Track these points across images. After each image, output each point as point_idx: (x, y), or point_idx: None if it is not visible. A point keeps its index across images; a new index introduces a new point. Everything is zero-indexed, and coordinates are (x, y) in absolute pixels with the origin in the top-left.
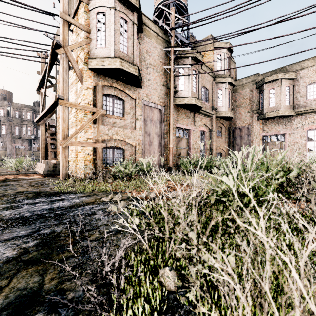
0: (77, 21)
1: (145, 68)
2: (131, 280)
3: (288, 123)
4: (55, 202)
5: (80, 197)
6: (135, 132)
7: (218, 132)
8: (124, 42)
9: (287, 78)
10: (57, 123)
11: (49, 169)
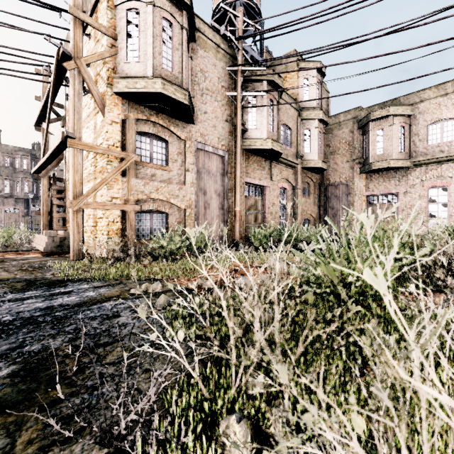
0: (96, 21)
1: (199, 95)
2: (169, 445)
3: (402, 178)
4: (57, 296)
5: (97, 288)
6: (184, 189)
7: (305, 190)
8: (167, 55)
9: (401, 114)
10: (67, 175)
11: (53, 243)
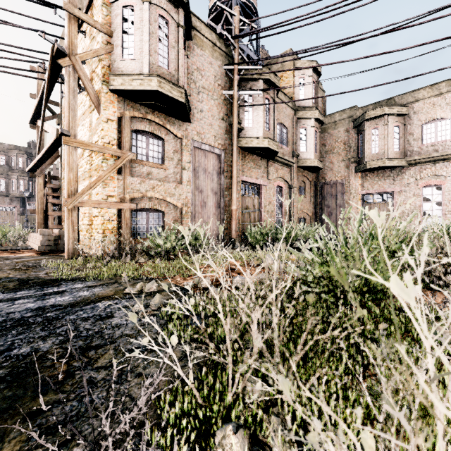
0: (91, 18)
1: (196, 93)
2: None
3: (397, 177)
4: (49, 296)
5: (91, 288)
6: (180, 187)
7: (301, 189)
8: (163, 53)
9: (395, 114)
10: (62, 173)
11: (48, 242)
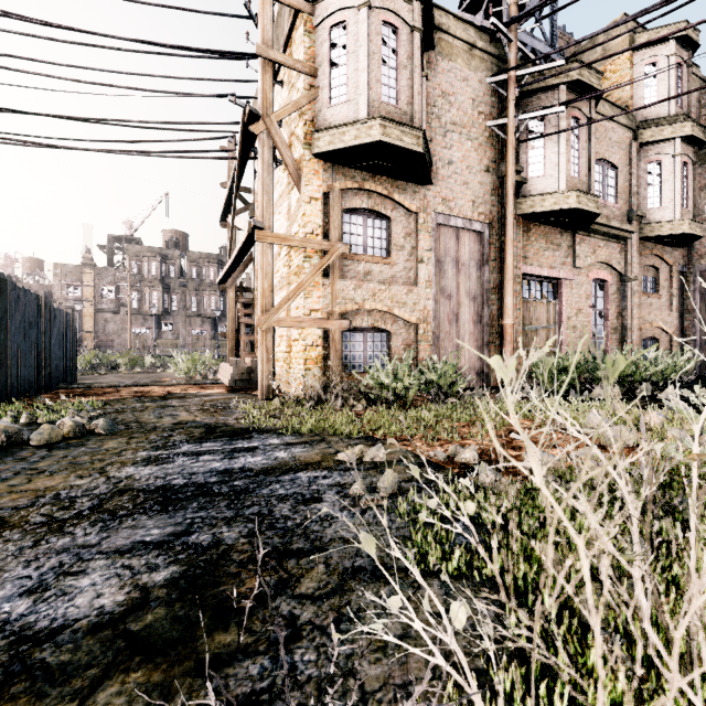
0: (290, 57)
1: (440, 135)
2: None
3: None
4: (238, 453)
5: (290, 446)
6: (415, 292)
7: (647, 282)
8: (390, 80)
9: None
10: (256, 283)
11: (239, 375)
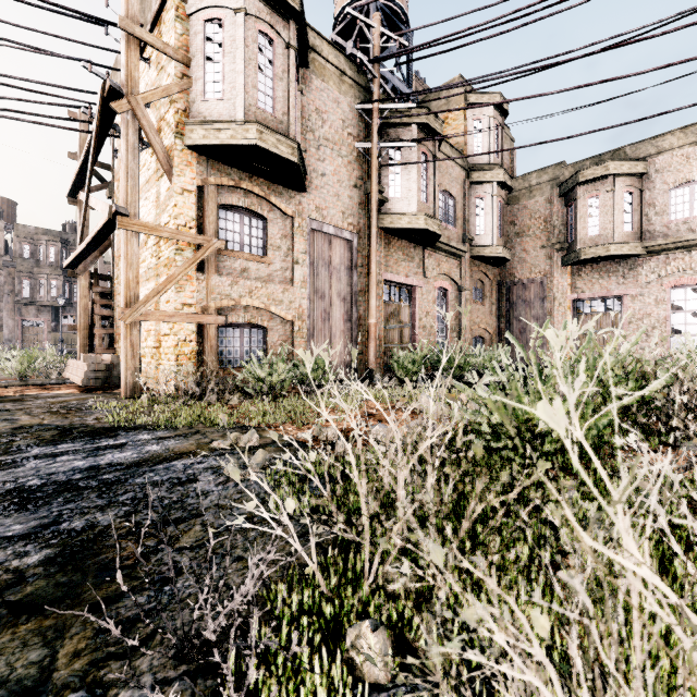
0: (159, 39)
1: (314, 147)
2: (275, 660)
3: (628, 273)
4: (104, 451)
5: (163, 440)
6: (291, 291)
7: (476, 292)
8: (266, 88)
9: (626, 174)
10: (115, 271)
11: (95, 373)
